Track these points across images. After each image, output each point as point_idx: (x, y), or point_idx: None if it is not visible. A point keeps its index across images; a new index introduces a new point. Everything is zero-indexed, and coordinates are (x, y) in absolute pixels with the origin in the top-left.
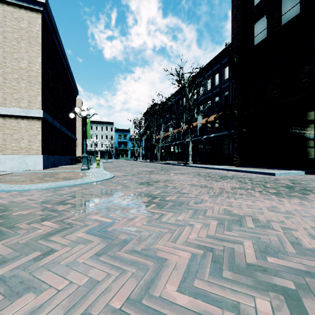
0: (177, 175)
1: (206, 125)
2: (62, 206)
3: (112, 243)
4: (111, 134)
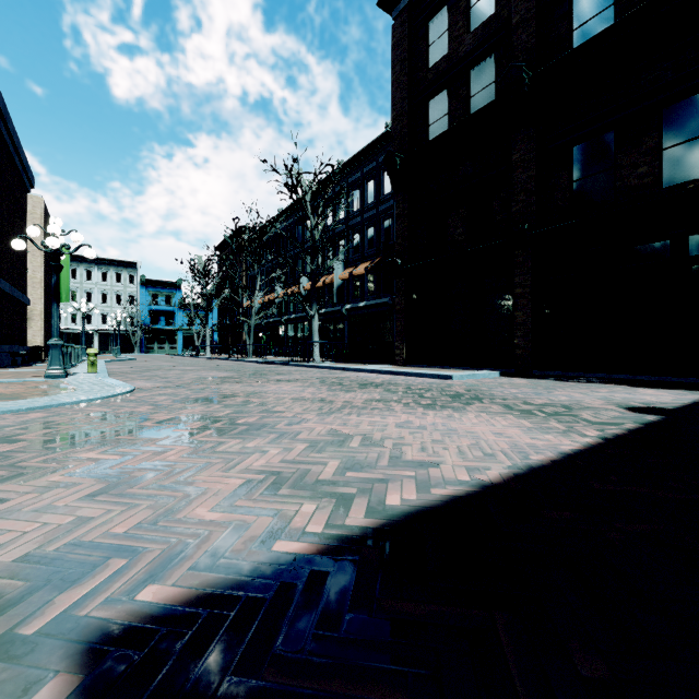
0: (279, 384)
1: (351, 282)
2: (7, 446)
3: (120, 482)
4: (131, 292)
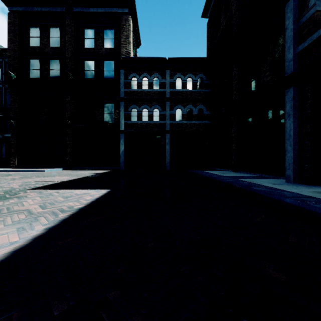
0: None
1: None
2: None
3: None
4: None
